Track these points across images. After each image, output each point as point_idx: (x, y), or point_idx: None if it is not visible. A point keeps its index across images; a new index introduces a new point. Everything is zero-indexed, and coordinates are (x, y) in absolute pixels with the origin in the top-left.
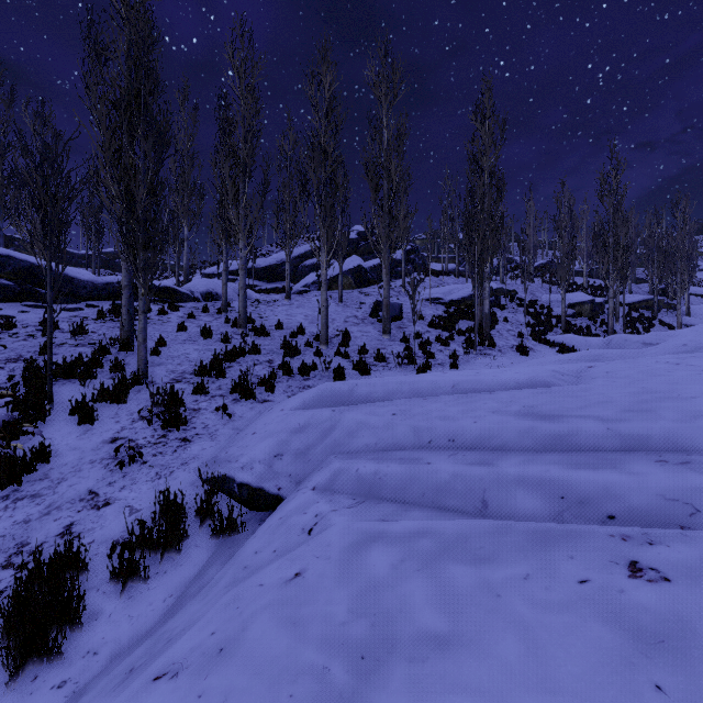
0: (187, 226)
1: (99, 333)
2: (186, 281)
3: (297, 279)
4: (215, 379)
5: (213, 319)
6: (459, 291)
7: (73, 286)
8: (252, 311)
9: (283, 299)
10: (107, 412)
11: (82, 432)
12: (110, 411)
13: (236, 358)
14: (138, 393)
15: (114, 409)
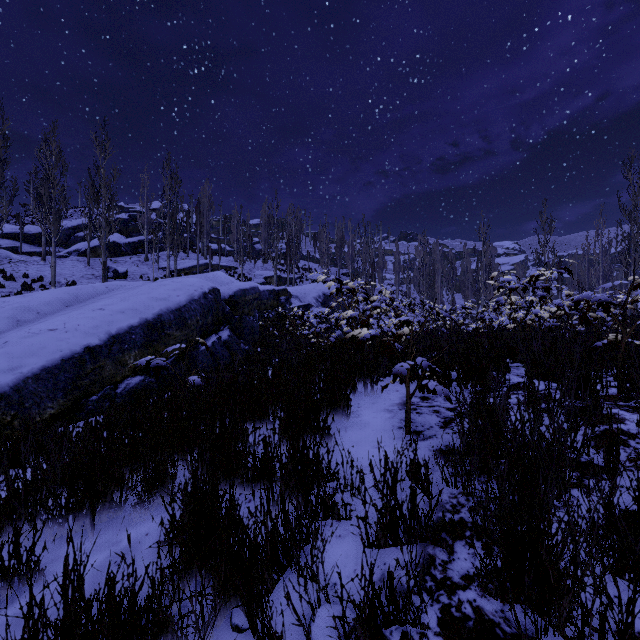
0: None
1: None
2: None
3: (68, 246)
4: None
5: None
6: (184, 264)
7: None
8: (8, 267)
9: (41, 260)
10: None
11: None
12: None
13: None
14: None
15: None
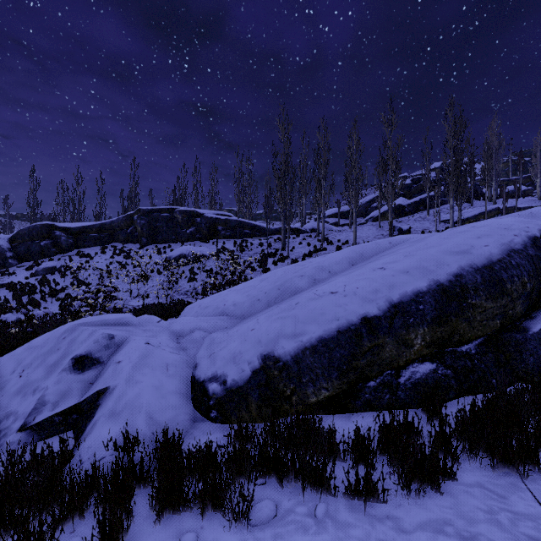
0: (304, 198)
1: (275, 246)
2: (304, 224)
3: (366, 216)
4: (309, 258)
5: (312, 240)
6: (467, 213)
7: (265, 231)
8: (330, 235)
9: (349, 229)
10: (280, 264)
11: (275, 267)
12: (281, 264)
13: (317, 252)
14: (287, 261)
15: (281, 264)
